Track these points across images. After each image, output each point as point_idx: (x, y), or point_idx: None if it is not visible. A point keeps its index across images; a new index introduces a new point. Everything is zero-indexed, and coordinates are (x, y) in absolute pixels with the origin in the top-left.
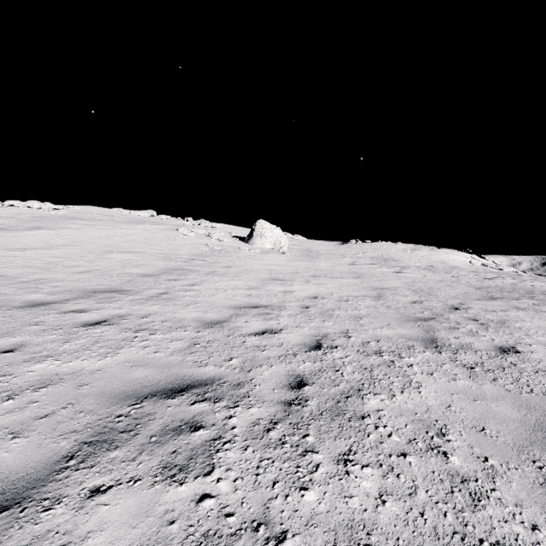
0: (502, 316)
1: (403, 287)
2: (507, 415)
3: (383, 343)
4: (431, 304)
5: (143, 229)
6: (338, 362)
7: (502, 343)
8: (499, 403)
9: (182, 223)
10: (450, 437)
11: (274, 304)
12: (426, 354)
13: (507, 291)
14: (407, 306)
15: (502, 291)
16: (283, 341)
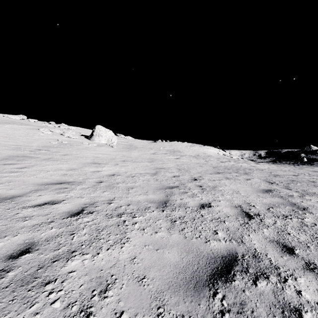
0: (216, 183)
1: (174, 167)
2: (170, 261)
3: (131, 206)
4: (183, 177)
5: (10, 127)
6: (81, 225)
7: (205, 201)
8: (172, 249)
9: (46, 125)
10: (109, 292)
11: (77, 181)
12: (153, 213)
13: (227, 168)
14: (168, 179)
15: (225, 168)
16: (53, 210)
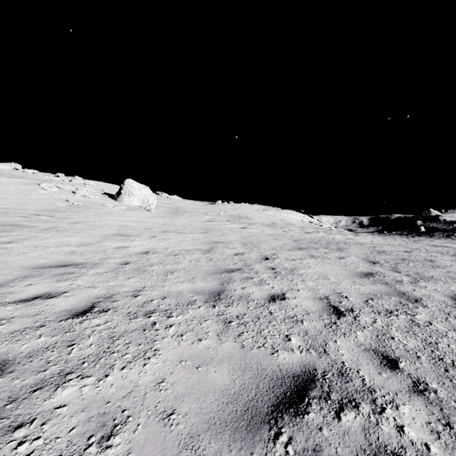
0: (296, 264)
1: (238, 240)
2: (215, 384)
3: (167, 300)
4: (249, 255)
5: None
6: (87, 331)
7: (277, 290)
8: (221, 366)
9: (51, 179)
10: (115, 439)
11: (91, 262)
12: (199, 310)
13: (314, 242)
14: (227, 258)
15: (311, 242)
16: (47, 308)
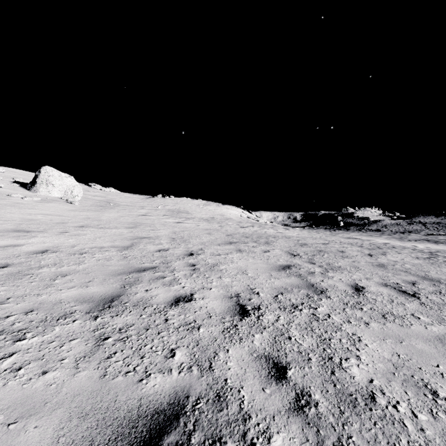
0: (220, 259)
1: (168, 235)
2: None
3: (31, 315)
4: (174, 251)
5: None
6: None
7: (187, 291)
8: (52, 415)
9: None
10: None
11: None
12: (71, 325)
13: (246, 236)
14: (146, 255)
15: (243, 236)
16: None
